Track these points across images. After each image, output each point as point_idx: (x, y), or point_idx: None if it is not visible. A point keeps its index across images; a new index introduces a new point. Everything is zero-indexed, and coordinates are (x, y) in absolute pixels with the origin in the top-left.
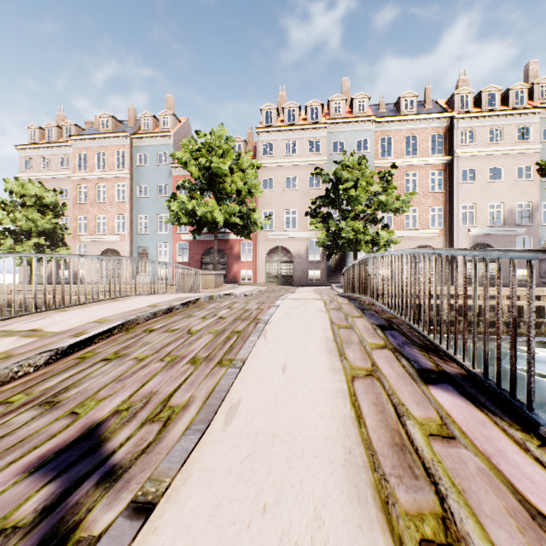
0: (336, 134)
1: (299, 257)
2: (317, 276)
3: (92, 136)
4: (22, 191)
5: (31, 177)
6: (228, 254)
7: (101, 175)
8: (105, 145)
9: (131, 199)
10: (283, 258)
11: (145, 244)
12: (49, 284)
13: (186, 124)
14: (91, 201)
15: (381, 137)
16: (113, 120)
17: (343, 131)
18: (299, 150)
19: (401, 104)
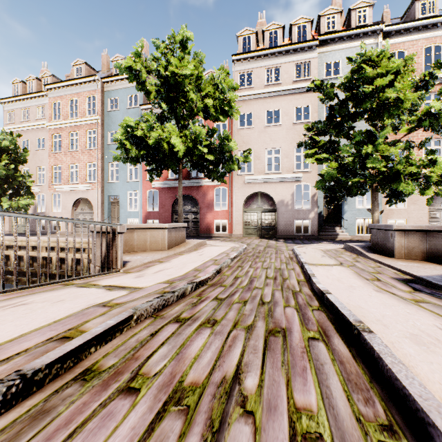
0: (330, 53)
1: (282, 204)
2: (300, 227)
3: (65, 84)
4: None
5: (13, 130)
6: (200, 202)
7: (74, 122)
8: (77, 92)
9: (102, 146)
10: (263, 206)
11: (115, 193)
12: (20, 234)
13: None
14: (65, 150)
15: (390, 52)
16: (86, 67)
17: (339, 49)
18: (282, 77)
19: (416, 9)
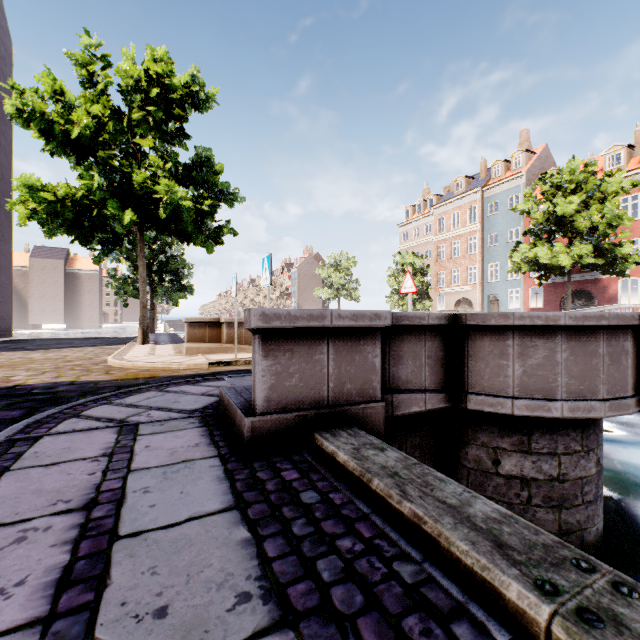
0: None
1: None
2: None
3: (448, 201)
4: (402, 261)
5: (407, 246)
6: (598, 297)
7: (455, 233)
8: (458, 205)
9: (481, 249)
10: None
11: (495, 291)
12: None
13: (543, 152)
14: (447, 258)
15: None
16: (465, 180)
17: None
18: None
19: None
